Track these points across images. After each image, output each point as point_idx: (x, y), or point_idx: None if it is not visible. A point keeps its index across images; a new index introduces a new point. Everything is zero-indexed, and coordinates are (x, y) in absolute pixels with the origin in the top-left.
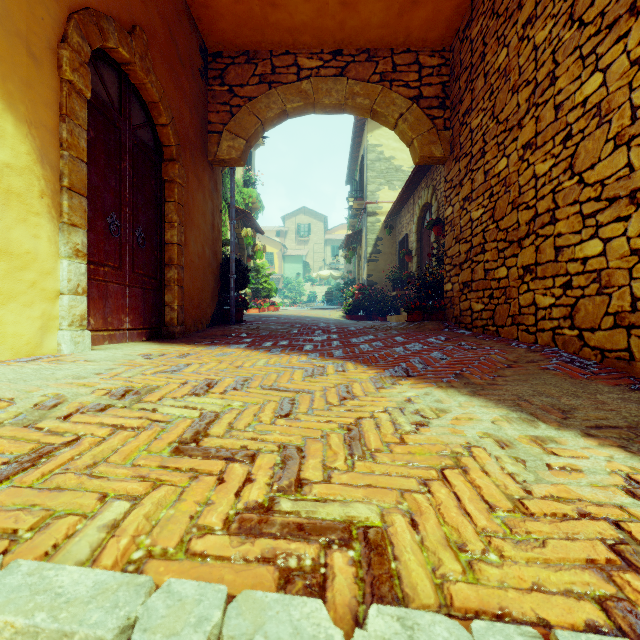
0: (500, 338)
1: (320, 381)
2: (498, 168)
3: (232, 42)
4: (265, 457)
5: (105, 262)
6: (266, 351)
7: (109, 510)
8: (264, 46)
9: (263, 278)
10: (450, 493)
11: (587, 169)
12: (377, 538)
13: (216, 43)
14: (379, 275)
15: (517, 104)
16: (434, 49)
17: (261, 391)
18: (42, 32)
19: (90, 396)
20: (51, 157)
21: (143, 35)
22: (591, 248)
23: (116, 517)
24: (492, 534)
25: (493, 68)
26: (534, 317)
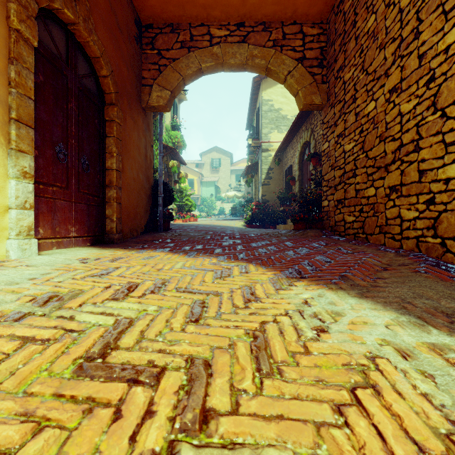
0: (369, 244)
1: (227, 283)
2: (367, 110)
3: (160, 16)
4: (171, 376)
5: (53, 183)
6: (184, 254)
7: None
8: (184, 19)
9: (185, 197)
10: (370, 426)
11: (449, 105)
12: None
13: (148, 17)
14: (270, 195)
15: (384, 58)
16: (314, 22)
17: (175, 294)
18: None
19: (14, 303)
20: None
21: (86, 2)
22: (453, 170)
23: None
24: None
25: (363, 32)
26: (399, 227)
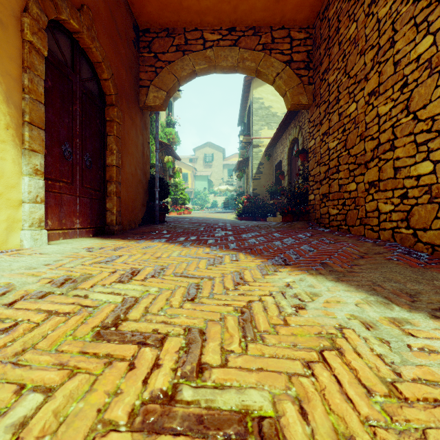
0: (351, 234)
1: (219, 269)
2: (349, 110)
3: (156, 21)
4: (172, 340)
5: (60, 179)
6: (180, 244)
7: (22, 405)
8: (179, 24)
9: (180, 191)
10: (331, 376)
11: (420, 108)
12: (271, 432)
13: (145, 22)
14: (261, 189)
15: (364, 63)
16: (301, 27)
17: (173, 278)
18: (7, 3)
19: (35, 284)
20: (15, 99)
21: (89, 12)
22: (423, 168)
23: (26, 413)
24: (375, 423)
25: (345, 38)
26: (377, 219)
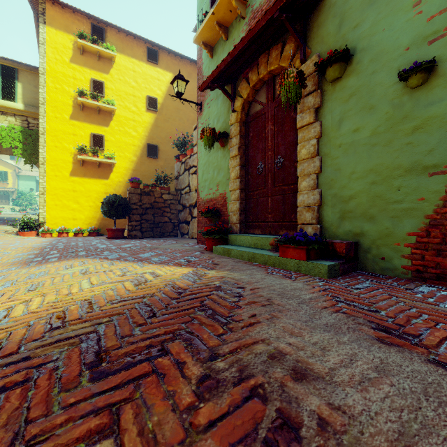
0: None
1: None
2: None
3: None
4: None
5: None
6: None
7: None
8: None
9: None
10: None
11: None
12: None
13: None
14: None
15: None
16: None
17: None
18: None
19: None
20: None
21: None
22: None
23: None
24: None
25: None
26: None
